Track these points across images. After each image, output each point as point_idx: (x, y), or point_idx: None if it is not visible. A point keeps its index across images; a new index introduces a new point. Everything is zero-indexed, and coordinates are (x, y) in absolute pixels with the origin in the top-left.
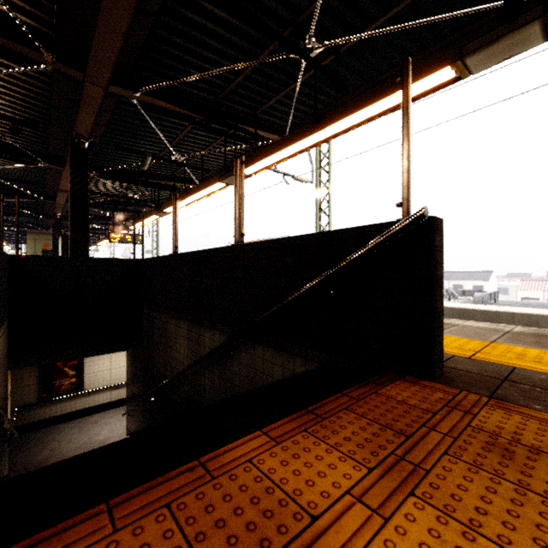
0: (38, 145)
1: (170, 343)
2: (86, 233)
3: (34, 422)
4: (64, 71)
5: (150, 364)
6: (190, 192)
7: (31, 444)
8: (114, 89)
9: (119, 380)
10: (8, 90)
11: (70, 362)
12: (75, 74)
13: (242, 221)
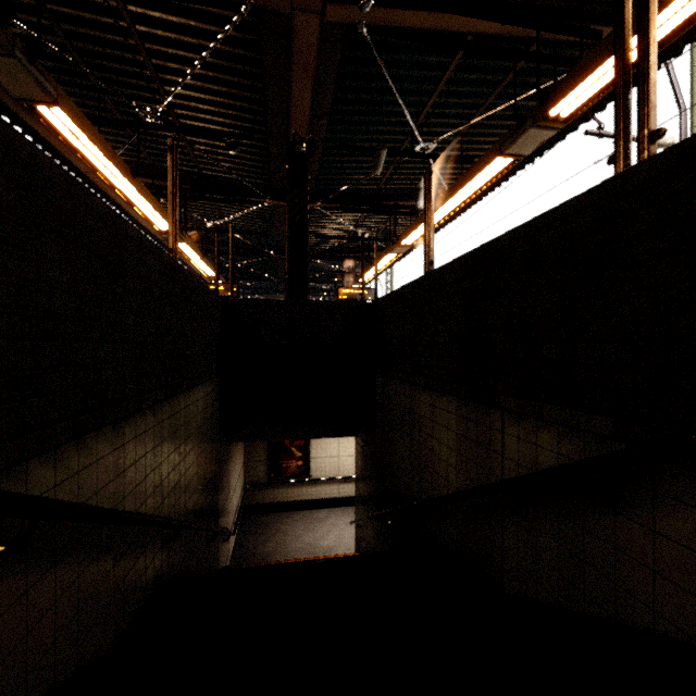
0: (262, 178)
1: (420, 436)
2: (305, 271)
3: (264, 504)
4: (267, 4)
5: (385, 464)
6: (443, 197)
7: (259, 529)
8: (333, 12)
9: (347, 472)
10: (224, 97)
11: (297, 441)
12: (281, 1)
13: (652, 94)
